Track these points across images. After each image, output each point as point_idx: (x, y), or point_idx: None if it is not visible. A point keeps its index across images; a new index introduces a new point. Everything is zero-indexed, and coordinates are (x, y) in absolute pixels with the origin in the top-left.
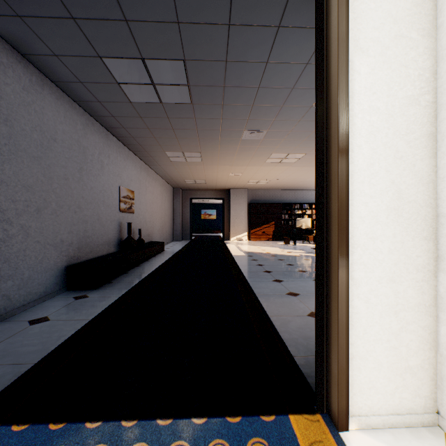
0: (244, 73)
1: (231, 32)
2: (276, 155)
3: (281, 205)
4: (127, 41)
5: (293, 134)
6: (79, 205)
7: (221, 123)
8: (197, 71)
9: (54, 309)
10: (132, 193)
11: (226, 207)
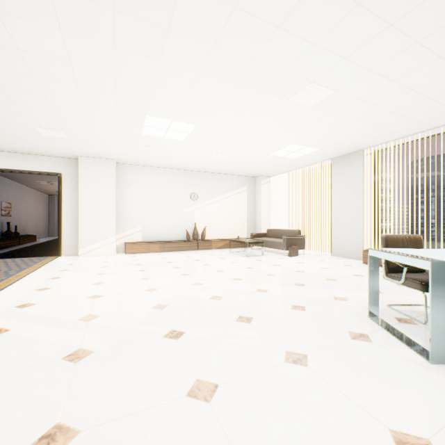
0: None
1: None
2: None
3: None
4: None
5: None
6: None
7: None
8: None
9: None
10: (10, 204)
11: None
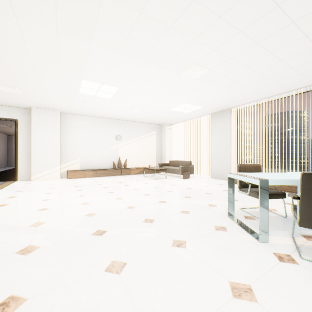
0: None
1: None
2: None
3: None
4: None
5: None
6: None
7: None
8: None
9: None
10: None
11: None
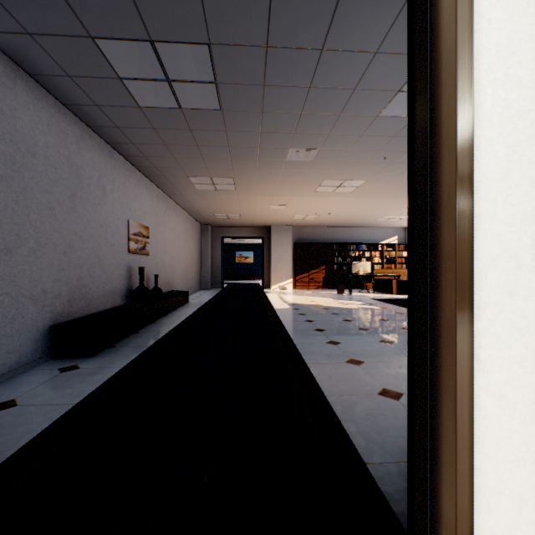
0: (291, 66)
1: (273, 1)
2: (329, 182)
3: (334, 246)
4: (128, 13)
5: (352, 155)
6: (70, 243)
7: (259, 138)
8: (227, 61)
9: (27, 387)
10: (146, 229)
11: (265, 248)
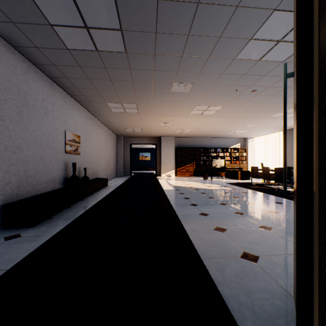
0: (176, 16)
1: None
2: (199, 107)
3: (201, 149)
4: None
5: (215, 88)
6: (18, 146)
7: (153, 75)
8: (129, 12)
9: None
10: (78, 137)
11: (158, 150)
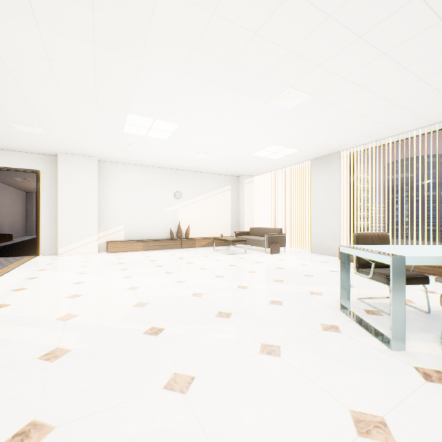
0: None
1: None
2: None
3: None
4: None
5: None
6: None
7: None
8: None
9: None
10: None
11: None
